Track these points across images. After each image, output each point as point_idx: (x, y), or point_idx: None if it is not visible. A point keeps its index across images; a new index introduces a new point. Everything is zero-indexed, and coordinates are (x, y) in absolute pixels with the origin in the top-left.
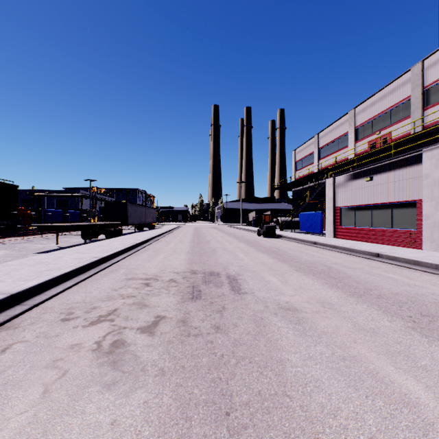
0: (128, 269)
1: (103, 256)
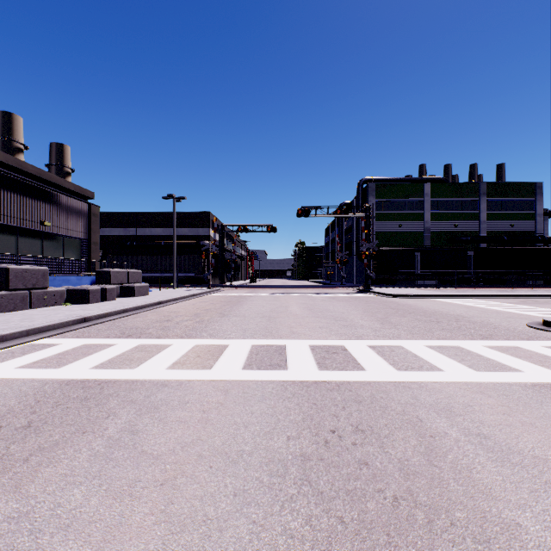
0: None
1: None
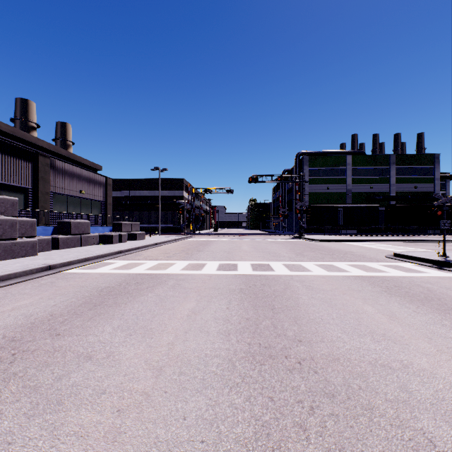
0: (449, 243)
1: (448, 239)
